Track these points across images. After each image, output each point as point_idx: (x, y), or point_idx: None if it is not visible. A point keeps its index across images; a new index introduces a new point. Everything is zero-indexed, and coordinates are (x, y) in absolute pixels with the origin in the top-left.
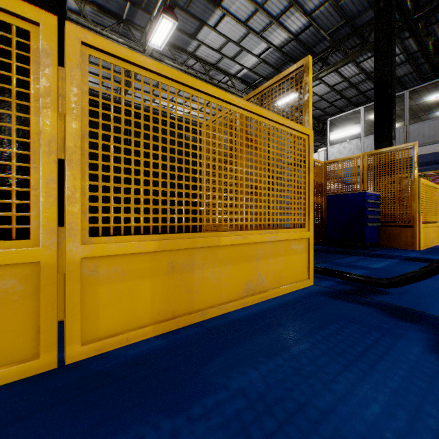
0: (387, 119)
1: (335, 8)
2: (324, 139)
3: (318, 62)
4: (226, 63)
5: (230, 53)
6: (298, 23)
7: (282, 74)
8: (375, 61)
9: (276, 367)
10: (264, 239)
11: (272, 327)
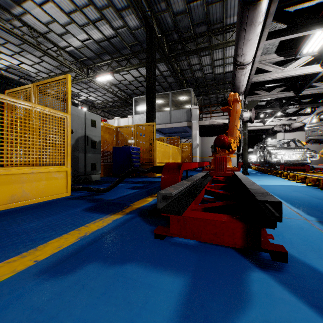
0: (151, 107)
1: (130, 32)
2: (135, 109)
3: (125, 60)
4: (54, 37)
5: (57, 30)
6: (108, 31)
7: (56, 78)
8: (146, 73)
9: (0, 224)
10: (27, 172)
11: (17, 213)
